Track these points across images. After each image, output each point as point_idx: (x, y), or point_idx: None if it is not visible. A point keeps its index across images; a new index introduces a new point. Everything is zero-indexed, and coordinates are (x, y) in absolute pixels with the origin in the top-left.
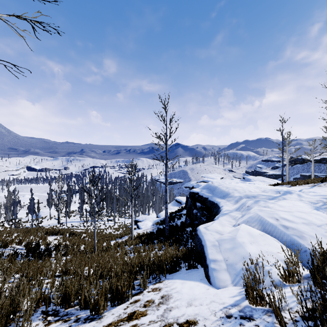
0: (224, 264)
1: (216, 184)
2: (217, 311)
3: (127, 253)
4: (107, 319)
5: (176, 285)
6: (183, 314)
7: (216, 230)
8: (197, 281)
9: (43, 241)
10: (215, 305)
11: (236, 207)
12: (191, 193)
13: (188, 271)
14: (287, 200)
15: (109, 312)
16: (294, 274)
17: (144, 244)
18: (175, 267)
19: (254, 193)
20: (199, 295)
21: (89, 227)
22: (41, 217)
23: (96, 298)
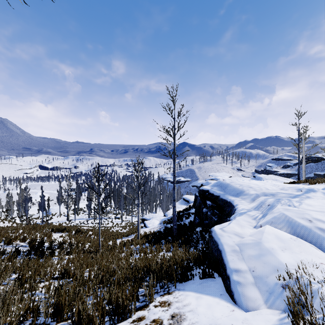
0: (250, 277)
1: (228, 181)
2: None
3: (133, 253)
4: None
5: (189, 300)
6: None
7: (235, 231)
8: (217, 297)
9: (48, 238)
10: None
11: (254, 205)
12: (200, 191)
13: (203, 281)
14: (313, 199)
15: None
16: None
17: (151, 245)
18: (187, 275)
19: (272, 191)
20: (221, 318)
21: (97, 225)
22: (51, 214)
23: (91, 314)
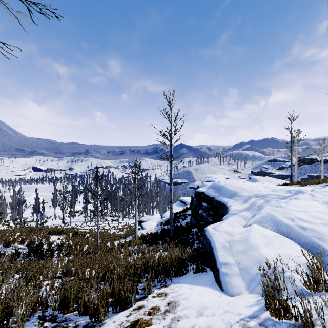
0: (236, 268)
1: (223, 183)
2: (233, 324)
3: (131, 253)
4: (108, 327)
5: (183, 290)
6: (193, 326)
7: (226, 230)
8: (207, 287)
9: (46, 240)
10: (230, 316)
11: (246, 206)
12: (196, 193)
13: (196, 275)
14: (300, 200)
15: (110, 320)
16: (320, 281)
17: (148, 245)
18: (182, 270)
19: (263, 192)
20: (210, 302)
21: (93, 227)
22: (46, 217)
23: (96, 304)
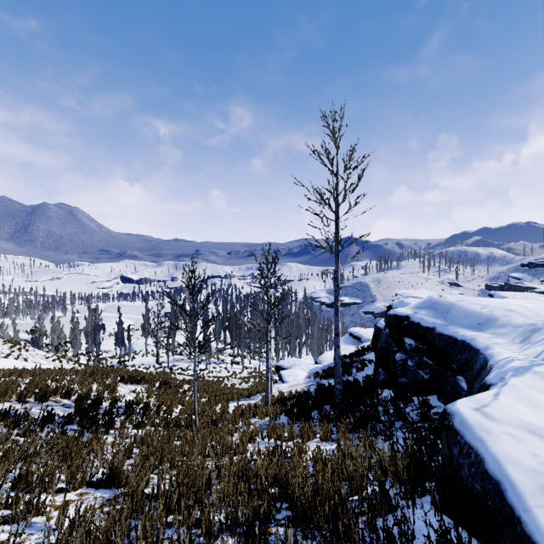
0: None
1: (451, 299)
2: None
3: (255, 436)
4: None
5: None
6: None
7: (525, 422)
8: None
9: (109, 394)
10: None
11: (541, 351)
12: (391, 318)
13: None
14: None
15: None
16: None
17: (291, 421)
18: (390, 538)
19: None
20: None
21: (203, 372)
22: (134, 352)
23: None
